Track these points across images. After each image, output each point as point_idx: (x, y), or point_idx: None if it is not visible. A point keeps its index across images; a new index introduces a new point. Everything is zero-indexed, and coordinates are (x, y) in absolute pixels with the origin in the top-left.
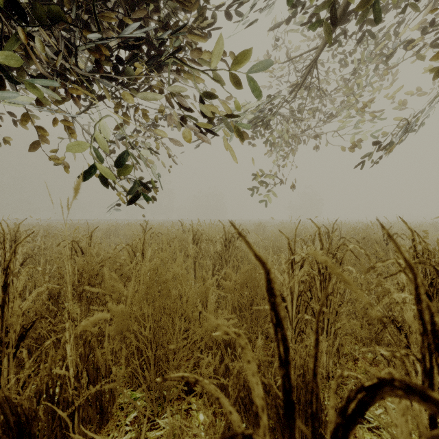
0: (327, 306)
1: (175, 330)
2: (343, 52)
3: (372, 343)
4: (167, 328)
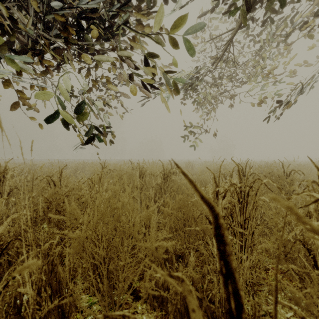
0: (245, 228)
1: (124, 248)
2: (252, 34)
3: (287, 262)
4: (117, 247)
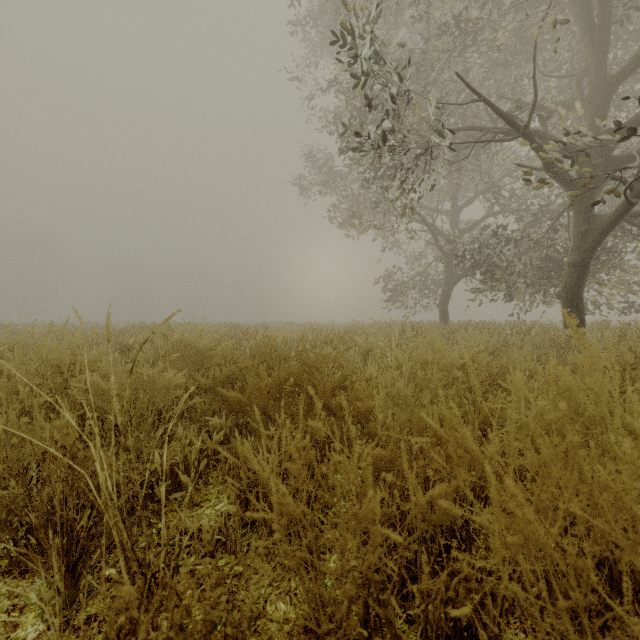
0: None
1: None
2: None
3: None
4: None
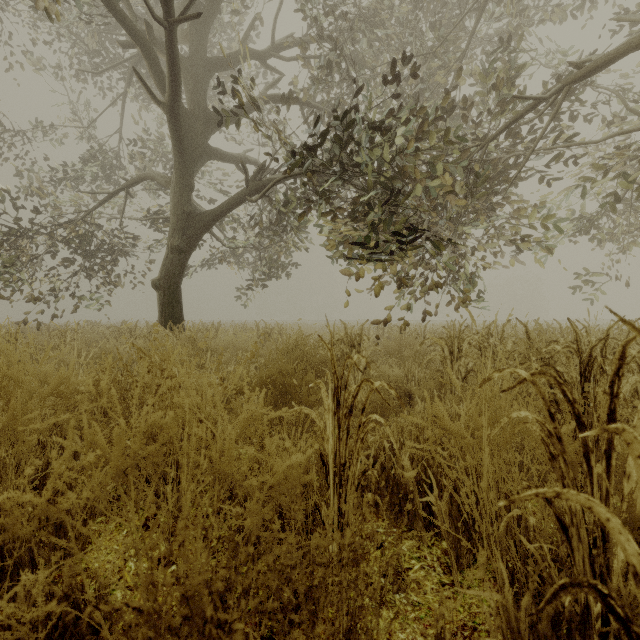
0: None
1: None
2: None
3: None
4: None
